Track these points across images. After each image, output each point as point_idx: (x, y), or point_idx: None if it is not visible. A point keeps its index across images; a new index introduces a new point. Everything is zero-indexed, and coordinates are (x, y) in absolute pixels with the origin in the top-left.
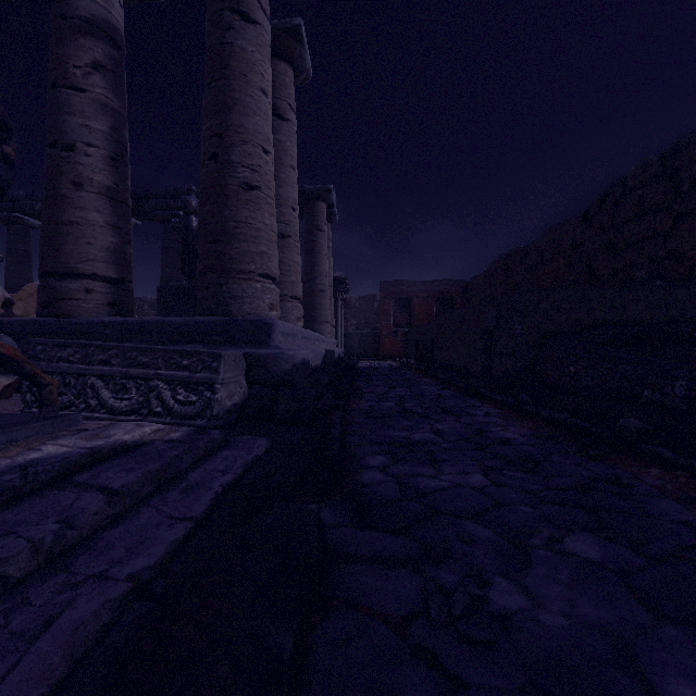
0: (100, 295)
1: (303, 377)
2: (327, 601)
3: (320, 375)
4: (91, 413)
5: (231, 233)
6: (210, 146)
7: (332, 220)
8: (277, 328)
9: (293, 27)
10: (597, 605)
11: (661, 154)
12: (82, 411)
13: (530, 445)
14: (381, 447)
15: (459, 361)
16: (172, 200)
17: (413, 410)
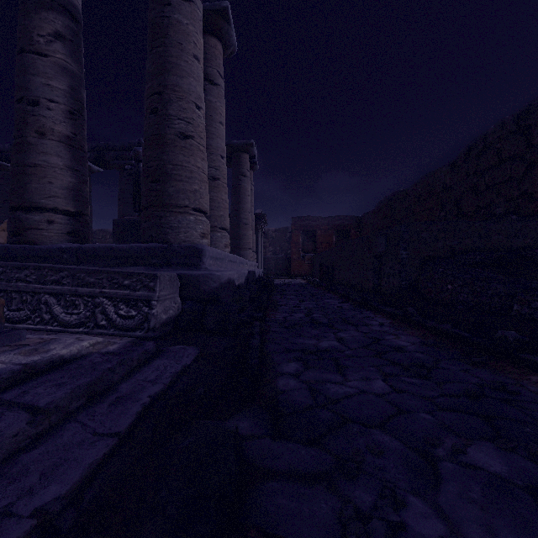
0: (60, 225)
1: (229, 294)
2: (243, 531)
3: (243, 292)
4: (45, 326)
5: (168, 174)
6: (151, 102)
7: (253, 168)
8: (207, 253)
9: (221, 9)
10: (516, 531)
11: (516, 115)
12: (37, 324)
13: (420, 352)
14: (294, 354)
15: (354, 280)
16: (127, 152)
17: (320, 320)
